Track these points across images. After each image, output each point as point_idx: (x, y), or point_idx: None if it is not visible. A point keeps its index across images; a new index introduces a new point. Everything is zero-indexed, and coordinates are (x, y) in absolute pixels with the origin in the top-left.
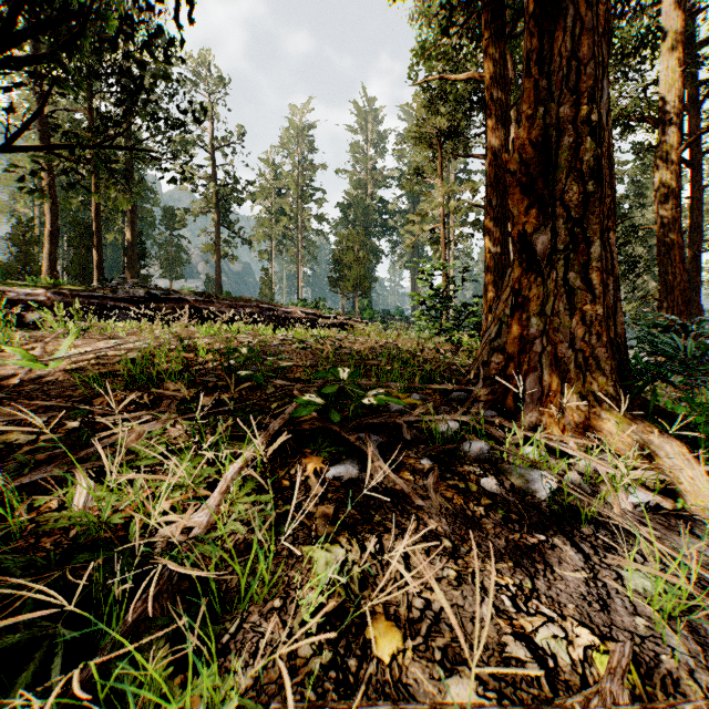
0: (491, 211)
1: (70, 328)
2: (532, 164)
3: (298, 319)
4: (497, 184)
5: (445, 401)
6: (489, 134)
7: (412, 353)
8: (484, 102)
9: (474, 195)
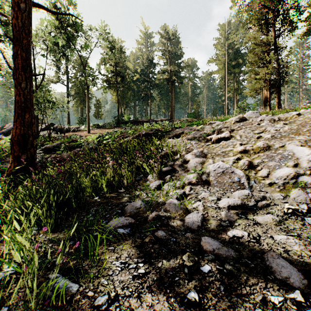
0: None
1: None
2: None
3: None
4: None
5: None
6: None
7: None
8: None
9: None
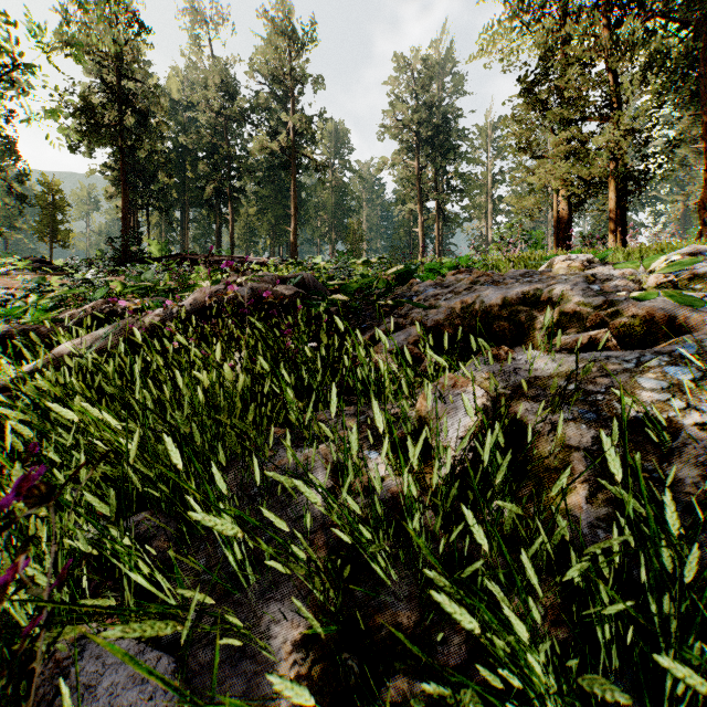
0: None
1: None
2: (703, 203)
3: None
4: None
5: None
6: None
7: None
8: None
9: None
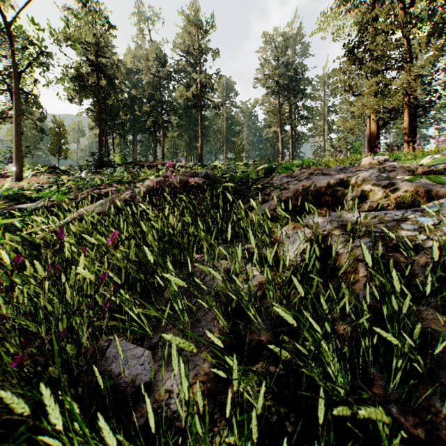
0: None
1: None
2: None
3: None
4: None
5: None
6: None
7: None
8: None
9: None
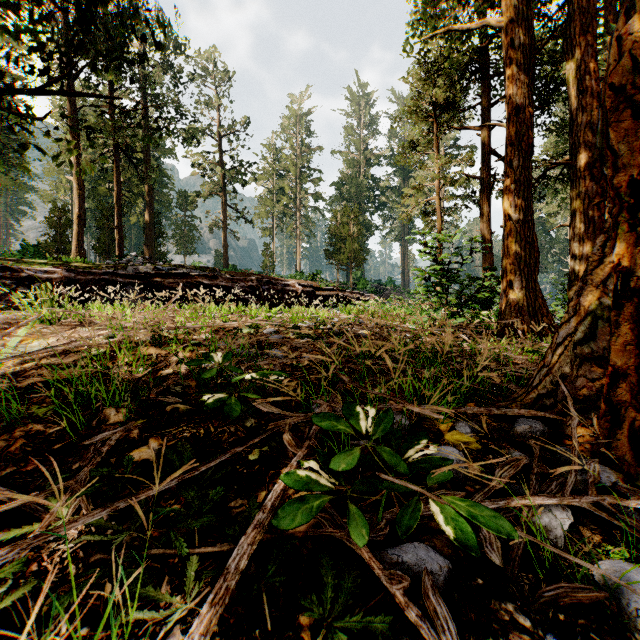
0: (511, 173)
1: (44, 314)
2: None
3: (296, 292)
4: (519, 142)
5: (509, 435)
6: (508, 87)
7: (434, 345)
8: (481, 72)
9: (471, 166)
